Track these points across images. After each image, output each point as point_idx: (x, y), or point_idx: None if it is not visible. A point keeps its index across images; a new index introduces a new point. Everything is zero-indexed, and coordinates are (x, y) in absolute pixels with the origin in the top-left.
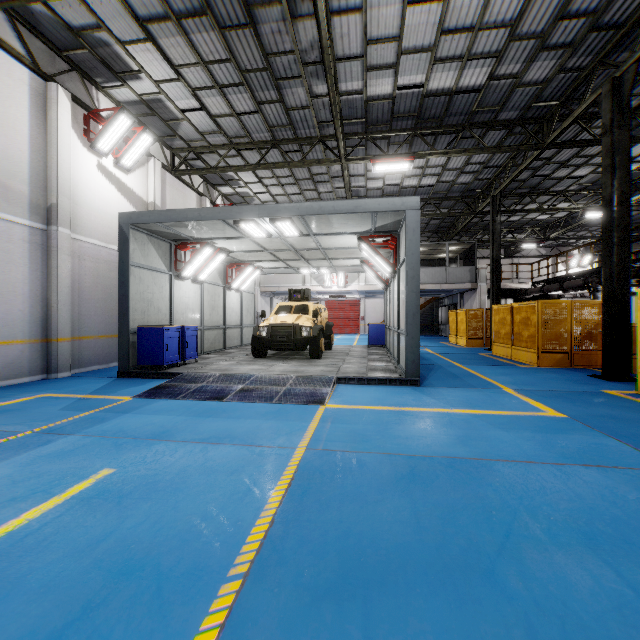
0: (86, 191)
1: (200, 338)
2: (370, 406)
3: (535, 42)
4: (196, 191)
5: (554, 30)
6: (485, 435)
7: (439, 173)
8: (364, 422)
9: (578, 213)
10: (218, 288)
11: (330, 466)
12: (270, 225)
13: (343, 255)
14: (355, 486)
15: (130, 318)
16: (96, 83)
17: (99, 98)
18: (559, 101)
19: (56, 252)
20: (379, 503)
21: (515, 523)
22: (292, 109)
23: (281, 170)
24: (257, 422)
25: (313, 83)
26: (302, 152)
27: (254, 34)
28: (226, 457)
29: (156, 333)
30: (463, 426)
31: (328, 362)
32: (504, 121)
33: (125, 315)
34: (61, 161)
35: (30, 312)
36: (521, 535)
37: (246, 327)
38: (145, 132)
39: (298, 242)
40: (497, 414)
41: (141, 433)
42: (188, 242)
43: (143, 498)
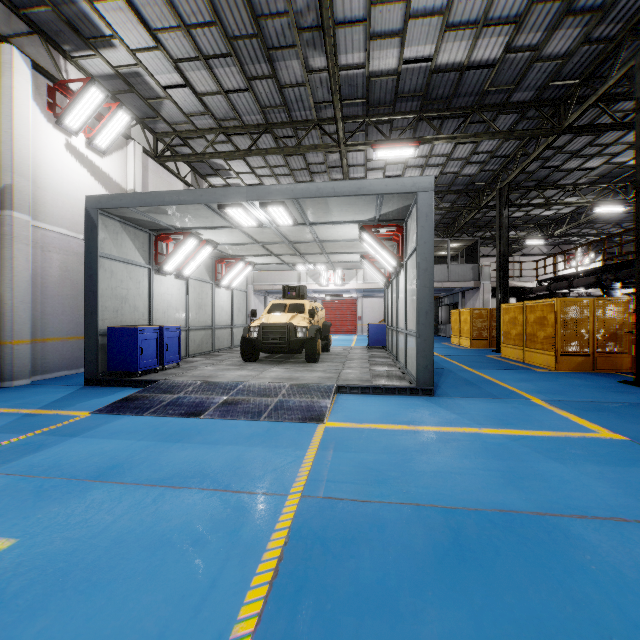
0: (51, 173)
1: (185, 339)
2: (380, 424)
3: (560, 6)
4: (183, 181)
5: None
6: (537, 470)
7: (443, 163)
8: (375, 449)
9: (584, 209)
10: (206, 285)
11: (336, 530)
12: (260, 211)
13: (342, 249)
14: (377, 575)
15: (99, 317)
16: (64, 52)
17: (68, 69)
18: (579, 79)
19: (12, 241)
20: (420, 617)
21: None
22: (286, 86)
23: (275, 159)
24: (238, 450)
25: (309, 55)
26: (297, 138)
27: None
28: (187, 513)
29: (129, 334)
30: (503, 455)
31: (326, 366)
32: (517, 103)
33: (93, 314)
34: (18, 136)
35: None
36: None
37: (237, 327)
38: (121, 109)
39: (293, 233)
40: (538, 436)
41: (81, 469)
42: (170, 233)
43: (34, 608)
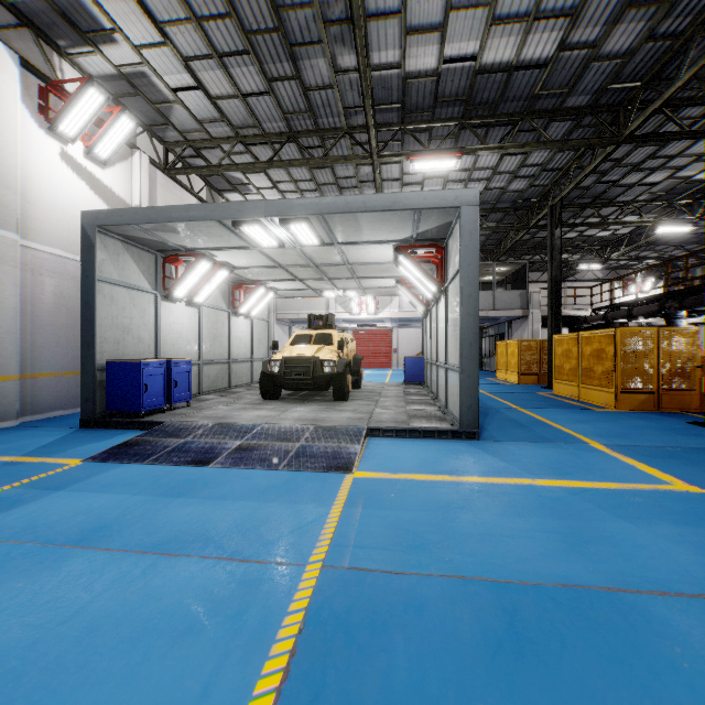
0: (44, 186)
1: (197, 375)
2: (417, 474)
3: None
4: (197, 196)
5: None
6: (604, 532)
7: (488, 178)
8: (412, 505)
9: (644, 229)
10: (222, 313)
11: (363, 613)
12: (281, 229)
13: (375, 273)
14: (413, 675)
15: (97, 350)
16: (59, 48)
17: (63, 68)
18: (642, 82)
19: None
20: None
21: None
22: (311, 89)
23: (300, 172)
24: (250, 506)
25: (337, 52)
26: (325, 148)
27: None
28: (182, 590)
29: (131, 369)
30: (562, 512)
31: (356, 405)
32: (572, 109)
33: (90, 346)
34: (5, 143)
35: None
36: None
37: (258, 361)
38: (124, 114)
39: (319, 255)
40: (602, 488)
41: (61, 532)
42: (180, 254)
43: None
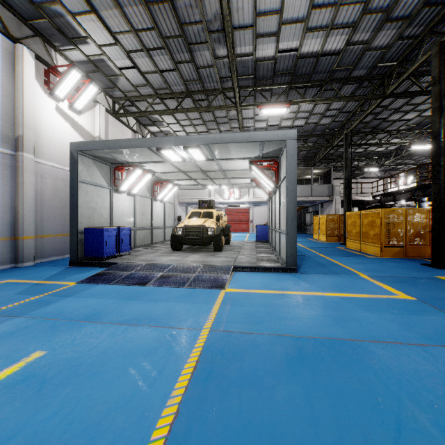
0: (47, 127)
1: (133, 236)
2: (260, 290)
3: (382, 15)
4: (131, 129)
5: (396, 6)
6: (355, 316)
7: (307, 117)
8: (256, 304)
9: (405, 146)
10: (147, 199)
11: (230, 348)
12: (184, 152)
13: (238, 175)
14: (252, 369)
15: (79, 221)
16: (55, 46)
17: (57, 58)
18: (397, 62)
19: (22, 172)
20: (274, 389)
21: (402, 412)
22: (201, 67)
23: (193, 114)
24: (171, 305)
25: (216, 47)
26: (208, 100)
27: (172, 8)
28: (142, 339)
29: (98, 233)
30: (335, 308)
31: (227, 254)
32: (356, 77)
33: (75, 219)
34: (26, 103)
35: (2, 217)
36: (411, 427)
37: (168, 228)
38: (92, 83)
39: (205, 165)
40: (360, 297)
41: (76, 315)
42: (124, 165)
43: (63, 384)
